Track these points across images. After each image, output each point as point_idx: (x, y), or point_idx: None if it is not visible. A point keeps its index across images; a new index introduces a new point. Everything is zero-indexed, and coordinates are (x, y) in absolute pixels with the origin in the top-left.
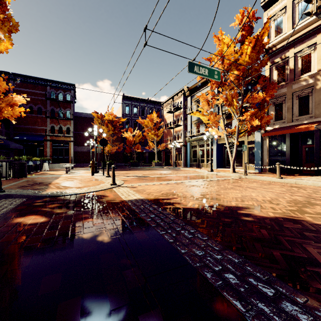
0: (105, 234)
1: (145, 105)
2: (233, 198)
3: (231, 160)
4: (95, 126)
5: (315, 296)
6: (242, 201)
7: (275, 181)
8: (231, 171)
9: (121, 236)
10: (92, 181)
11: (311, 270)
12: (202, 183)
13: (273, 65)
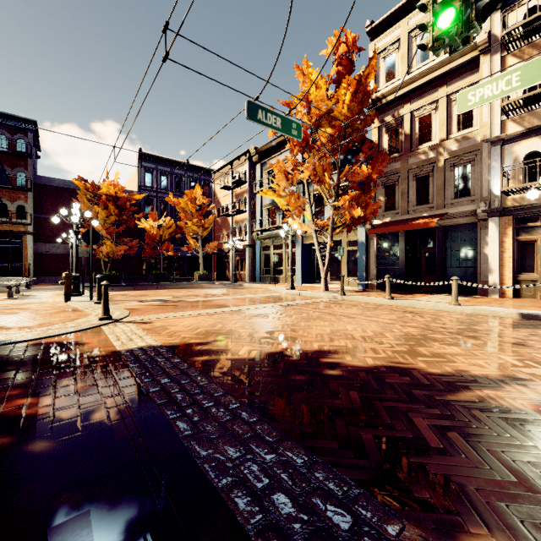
0: (44, 435)
1: (182, 172)
2: (318, 336)
3: (322, 270)
4: (74, 205)
5: (416, 515)
6: (330, 340)
7: (383, 303)
8: (323, 289)
9: (80, 435)
10: (62, 313)
11: (416, 461)
12: (274, 311)
13: (383, 126)
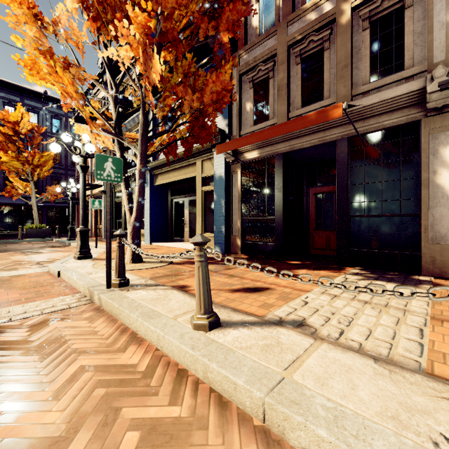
0: None
1: (38, 105)
2: None
3: (128, 222)
4: None
5: None
6: None
7: (170, 353)
8: (129, 259)
9: None
10: None
11: None
12: None
13: None
